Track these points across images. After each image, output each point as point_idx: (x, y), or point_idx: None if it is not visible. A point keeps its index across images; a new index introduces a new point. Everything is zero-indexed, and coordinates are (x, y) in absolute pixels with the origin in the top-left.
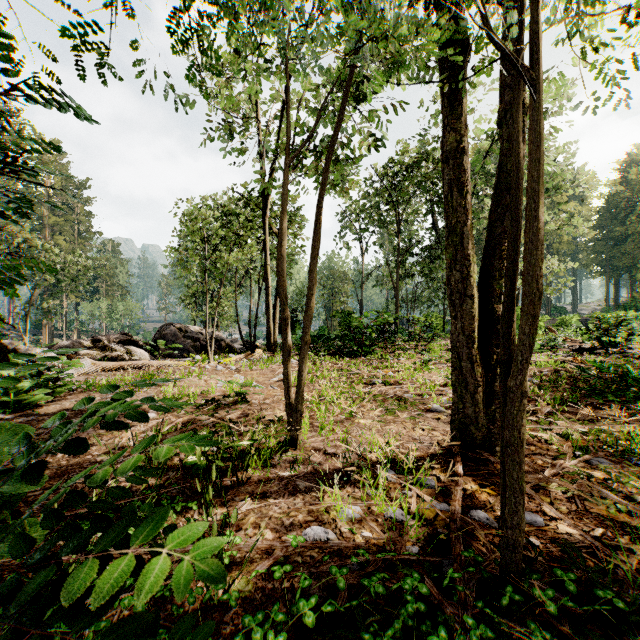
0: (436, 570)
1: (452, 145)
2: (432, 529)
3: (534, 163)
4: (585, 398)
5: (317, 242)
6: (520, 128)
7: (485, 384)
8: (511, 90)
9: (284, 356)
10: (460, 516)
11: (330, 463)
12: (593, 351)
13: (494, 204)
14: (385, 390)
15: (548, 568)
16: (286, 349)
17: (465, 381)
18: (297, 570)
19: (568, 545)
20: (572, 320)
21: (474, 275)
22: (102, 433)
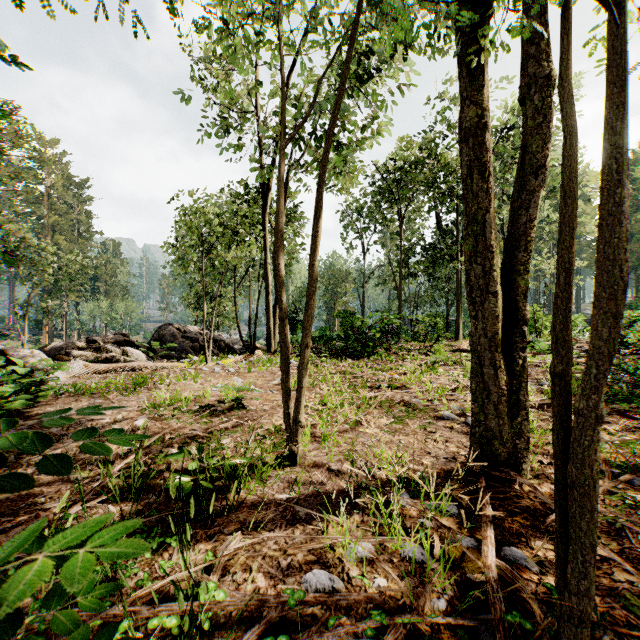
0: (471, 636)
1: (473, 121)
2: (460, 574)
3: (614, 108)
4: (608, 404)
5: (319, 232)
6: (570, 84)
7: (509, 393)
8: (536, 63)
9: (282, 360)
10: (495, 560)
11: (334, 482)
12: None
13: (518, 190)
14: (391, 395)
15: (613, 634)
16: (285, 352)
17: (487, 389)
18: (295, 637)
19: (635, 602)
20: (578, 320)
21: (498, 269)
22: None
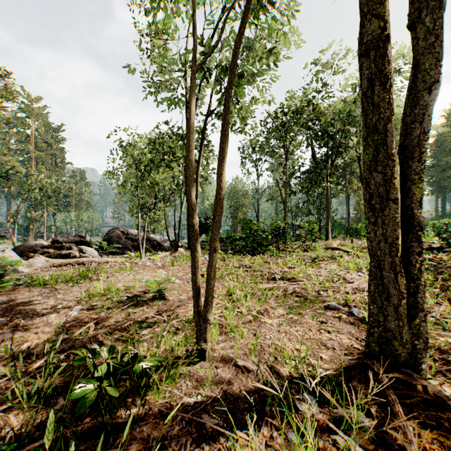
0: None
1: (375, 34)
2: None
3: None
4: None
5: (226, 144)
6: None
7: (407, 295)
8: None
9: (193, 262)
10: None
11: (241, 381)
12: (441, 250)
13: (409, 106)
14: (285, 286)
15: None
16: (195, 255)
17: (387, 292)
18: None
19: None
20: None
21: (398, 177)
22: (16, 336)
